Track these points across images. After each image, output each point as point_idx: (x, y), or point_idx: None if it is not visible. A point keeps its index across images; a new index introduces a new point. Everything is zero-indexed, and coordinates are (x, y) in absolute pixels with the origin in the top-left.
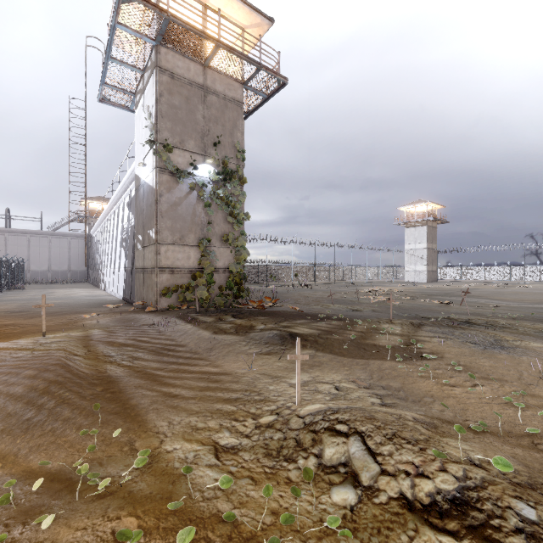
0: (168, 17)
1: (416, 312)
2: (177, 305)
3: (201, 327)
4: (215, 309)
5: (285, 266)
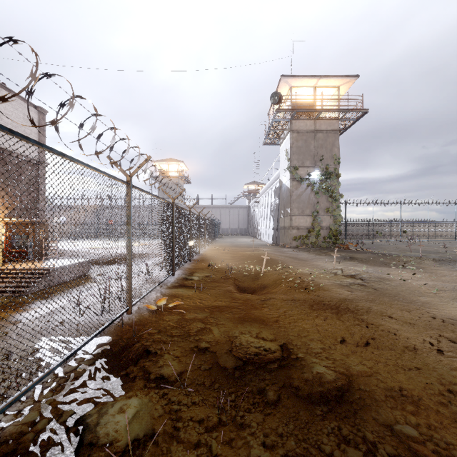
0: (296, 111)
1: None
2: (300, 245)
3: (310, 253)
4: (319, 247)
5: (397, 224)
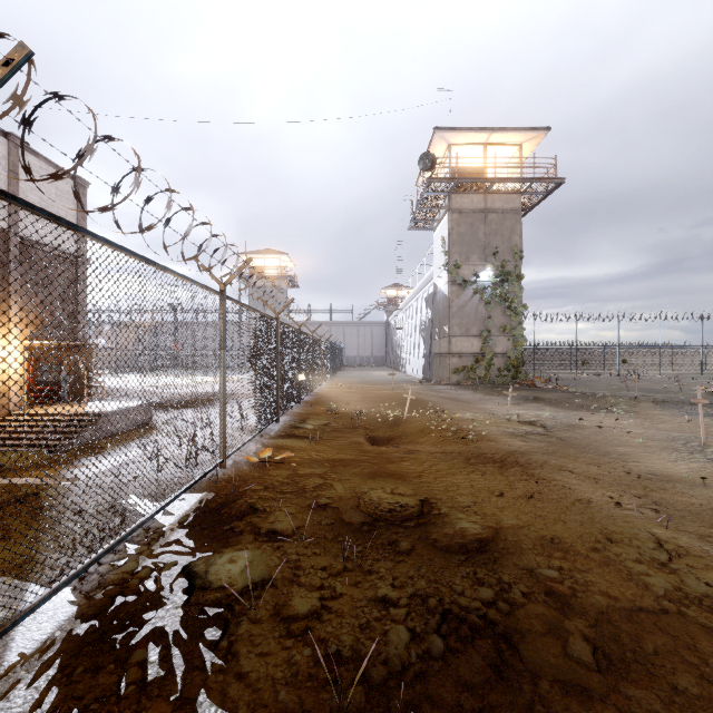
0: (457, 182)
1: None
2: (464, 381)
3: (477, 392)
4: (490, 384)
5: (615, 349)
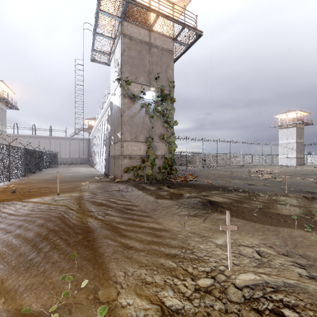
0: (128, 0)
1: (299, 187)
2: (133, 178)
3: (148, 194)
4: (156, 181)
5: (197, 155)
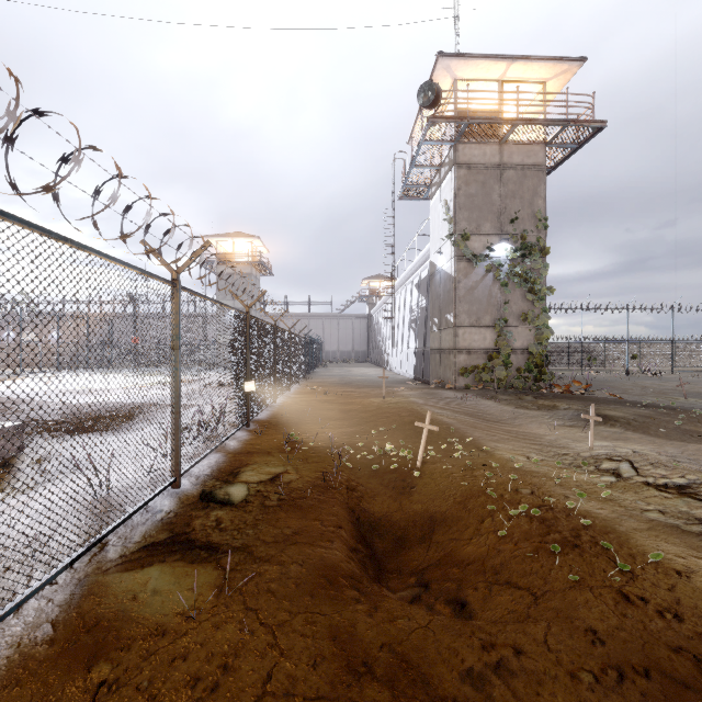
0: (468, 122)
1: None
2: (473, 385)
3: (502, 403)
4: (513, 390)
5: (615, 344)
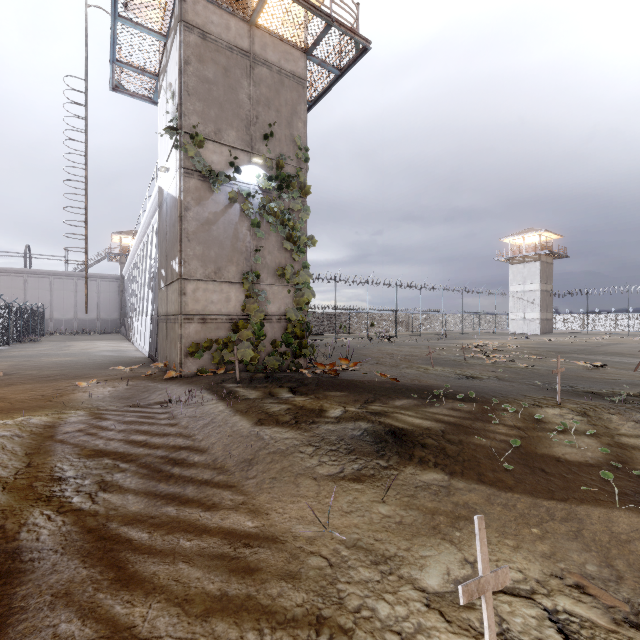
0: None
1: (566, 381)
2: (211, 369)
3: (239, 411)
4: (264, 376)
5: (357, 314)
